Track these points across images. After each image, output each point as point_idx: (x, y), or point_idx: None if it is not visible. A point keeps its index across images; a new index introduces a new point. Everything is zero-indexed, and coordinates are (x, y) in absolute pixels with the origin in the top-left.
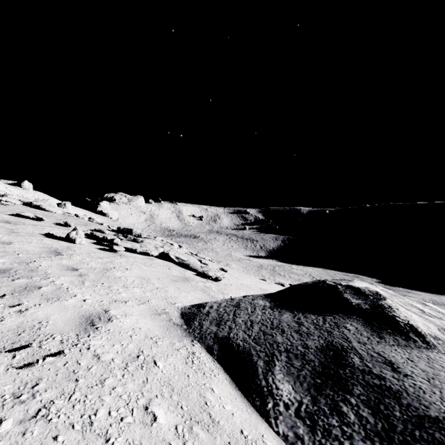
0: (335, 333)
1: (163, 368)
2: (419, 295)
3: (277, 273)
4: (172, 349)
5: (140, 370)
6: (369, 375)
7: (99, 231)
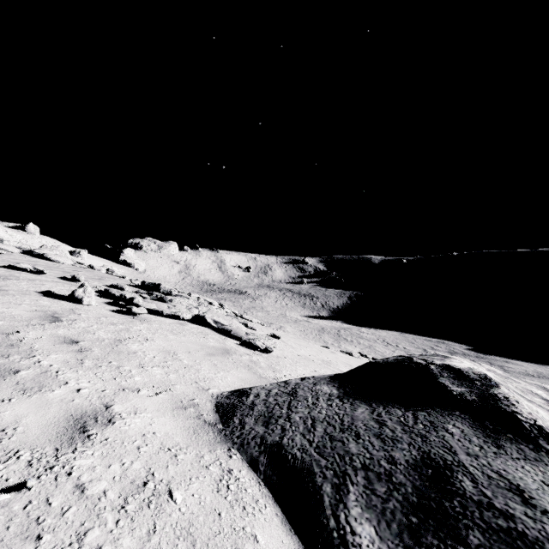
0: (432, 439)
1: (181, 503)
2: (520, 366)
3: (343, 338)
4: (198, 466)
5: (146, 509)
6: (489, 511)
7: (117, 287)
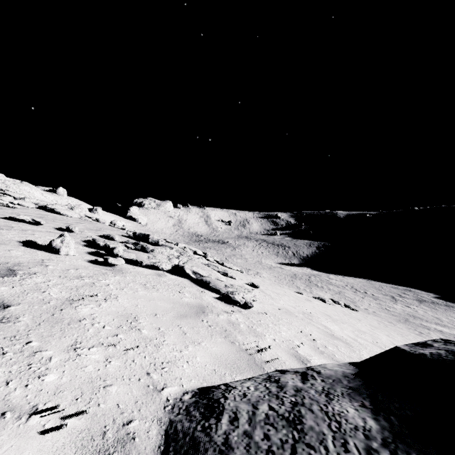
0: None
1: None
2: None
3: (314, 284)
4: None
5: None
6: None
7: (108, 237)
